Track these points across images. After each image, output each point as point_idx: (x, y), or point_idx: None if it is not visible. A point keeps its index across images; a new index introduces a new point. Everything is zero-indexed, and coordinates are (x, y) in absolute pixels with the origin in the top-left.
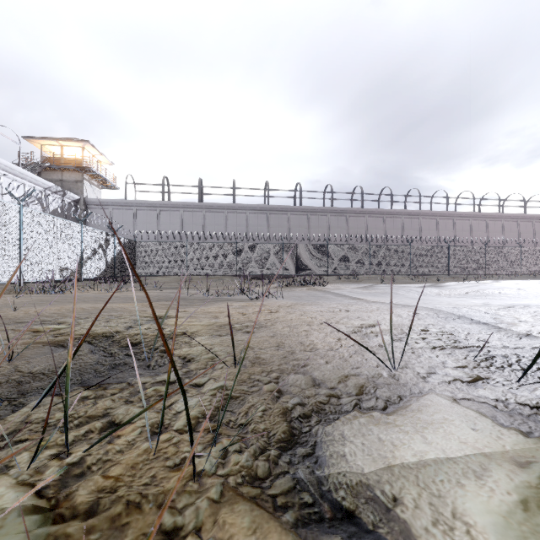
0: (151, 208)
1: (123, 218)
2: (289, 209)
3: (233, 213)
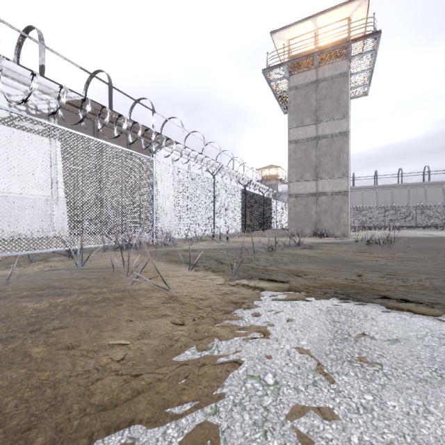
0: None
1: None
2: (392, 186)
3: (353, 191)
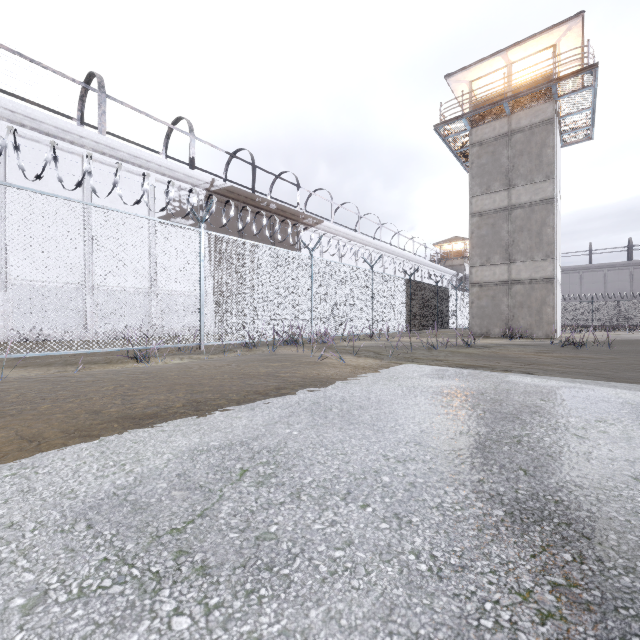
0: None
1: None
2: None
3: (588, 272)
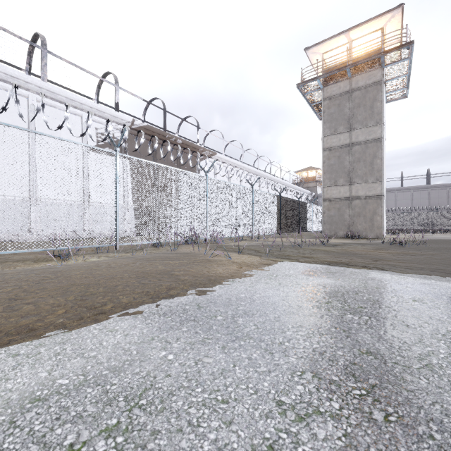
0: None
1: None
2: (448, 185)
3: (400, 192)
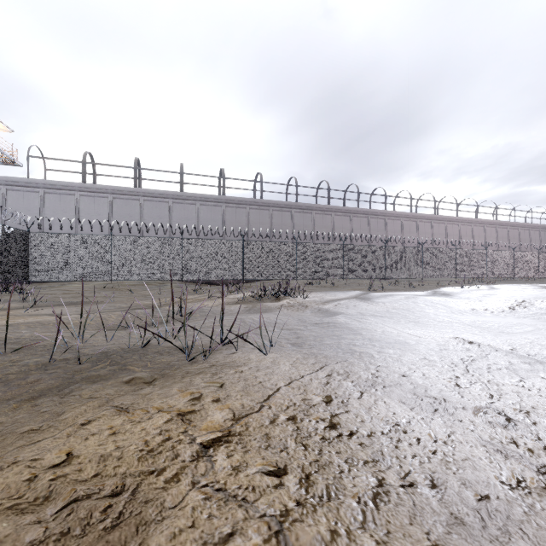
0: (66, 192)
1: (24, 204)
2: (249, 202)
3: (180, 203)
